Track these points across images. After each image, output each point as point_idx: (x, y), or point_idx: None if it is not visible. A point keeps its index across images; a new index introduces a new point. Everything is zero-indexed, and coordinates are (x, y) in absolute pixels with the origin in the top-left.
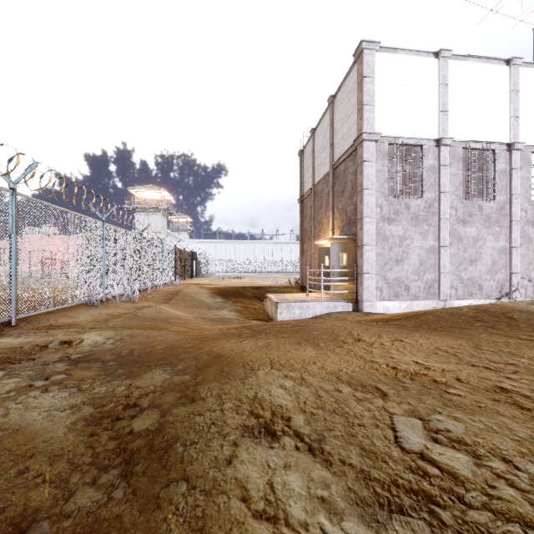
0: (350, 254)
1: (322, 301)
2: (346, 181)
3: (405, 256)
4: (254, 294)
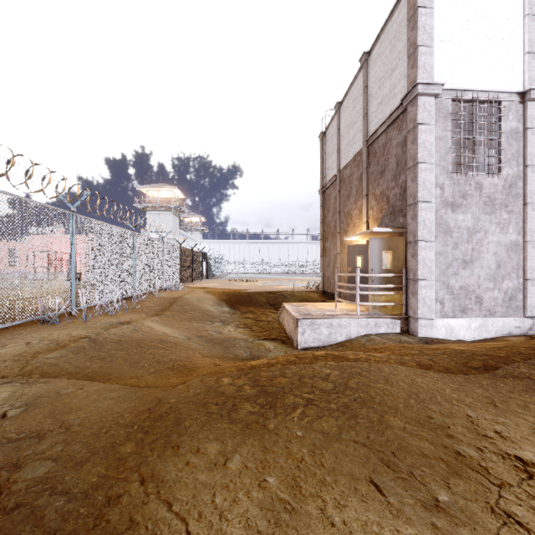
0: (395, 252)
1: (359, 317)
2: (388, 157)
3: (476, 256)
4: (268, 300)
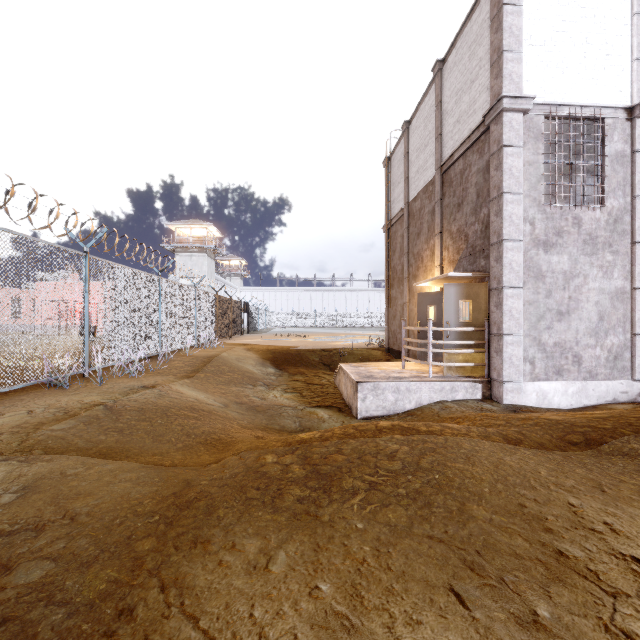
0: (476, 302)
1: (431, 380)
2: (466, 187)
3: (574, 305)
4: (322, 359)
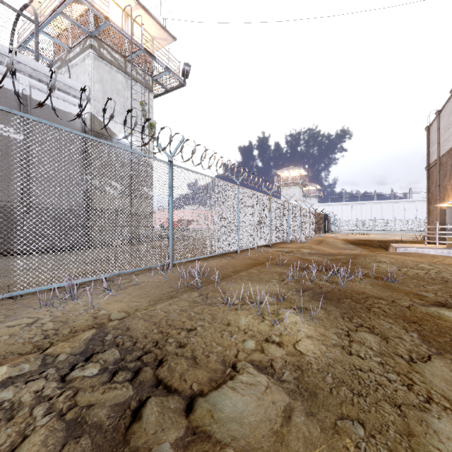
0: None
1: (436, 248)
2: None
3: None
4: (380, 245)
